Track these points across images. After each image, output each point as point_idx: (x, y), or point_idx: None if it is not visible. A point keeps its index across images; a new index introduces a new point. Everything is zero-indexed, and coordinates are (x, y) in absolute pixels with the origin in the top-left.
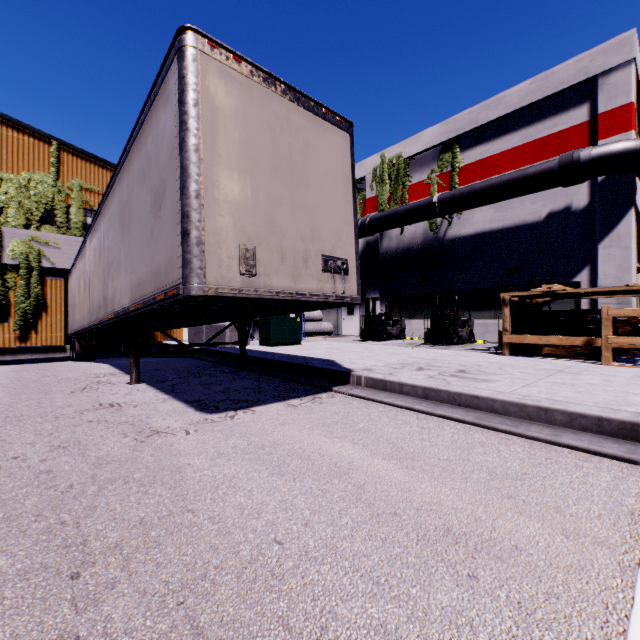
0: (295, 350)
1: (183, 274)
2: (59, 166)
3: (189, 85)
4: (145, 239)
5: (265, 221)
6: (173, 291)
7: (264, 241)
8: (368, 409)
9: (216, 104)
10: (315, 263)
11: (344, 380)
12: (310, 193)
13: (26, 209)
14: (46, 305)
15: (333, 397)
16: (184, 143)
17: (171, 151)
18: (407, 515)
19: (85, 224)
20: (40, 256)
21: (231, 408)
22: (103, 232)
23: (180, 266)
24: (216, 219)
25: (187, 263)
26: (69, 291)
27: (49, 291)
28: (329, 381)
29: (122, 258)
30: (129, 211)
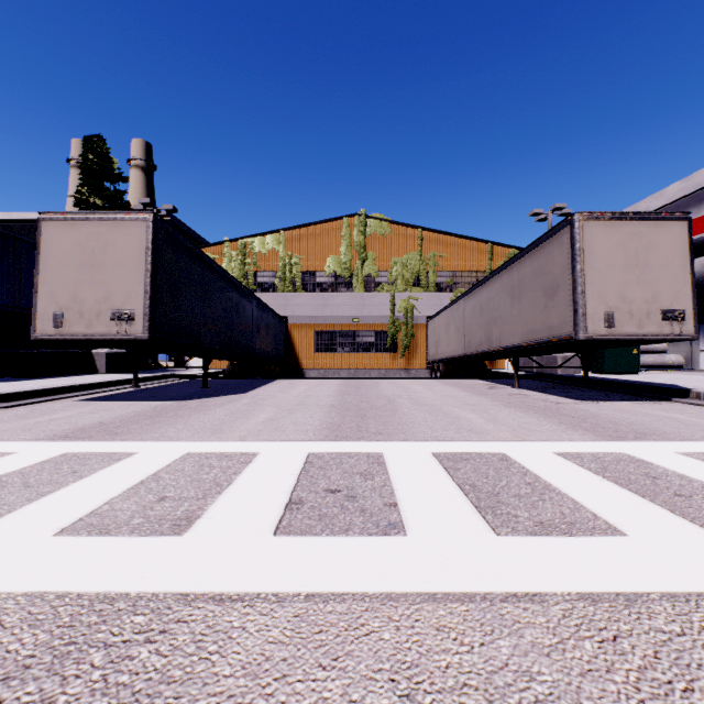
0: (632, 378)
1: (574, 330)
2: (422, 245)
3: (577, 241)
4: (538, 309)
5: (619, 297)
6: (567, 337)
7: (618, 308)
8: (700, 409)
9: (590, 244)
10: (655, 316)
11: (683, 396)
12: (651, 273)
13: (405, 279)
14: (415, 342)
15: (671, 403)
16: (574, 268)
17: (563, 270)
18: (702, 426)
19: (436, 282)
20: (413, 309)
21: (593, 400)
22: (485, 298)
23: (571, 326)
24: (591, 302)
25: (577, 325)
26: (429, 331)
27: (417, 332)
28: (668, 396)
29: (511, 316)
30: (520, 291)
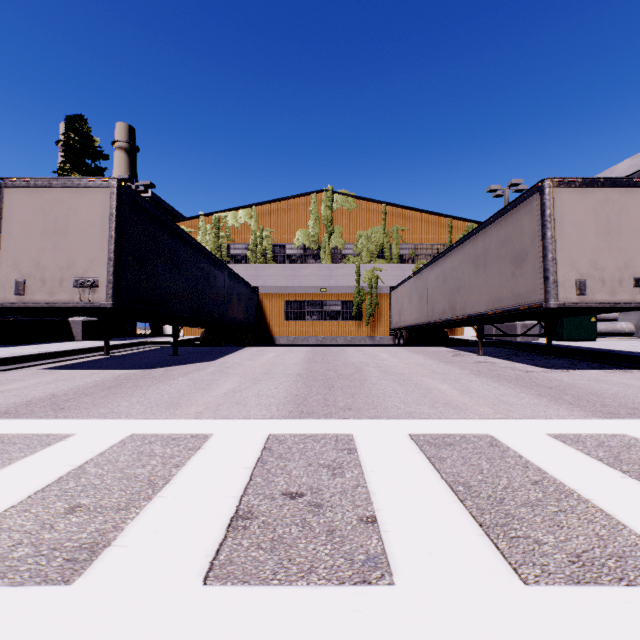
0: (592, 345)
1: (545, 297)
2: (386, 220)
3: (547, 207)
4: (504, 277)
5: (590, 264)
6: (536, 305)
7: (590, 275)
8: None
9: (561, 210)
10: (627, 283)
11: None
12: (623, 239)
13: (370, 251)
14: (379, 310)
15: None
16: (545, 235)
17: (533, 237)
18: None
19: (399, 254)
20: (377, 279)
21: (562, 369)
22: (449, 268)
23: (542, 293)
24: (562, 269)
25: (547, 292)
26: (392, 301)
27: (381, 301)
28: (637, 364)
29: (476, 285)
30: (485, 260)
